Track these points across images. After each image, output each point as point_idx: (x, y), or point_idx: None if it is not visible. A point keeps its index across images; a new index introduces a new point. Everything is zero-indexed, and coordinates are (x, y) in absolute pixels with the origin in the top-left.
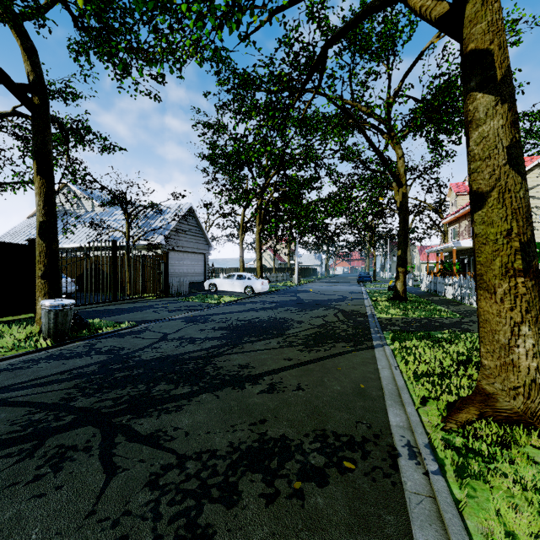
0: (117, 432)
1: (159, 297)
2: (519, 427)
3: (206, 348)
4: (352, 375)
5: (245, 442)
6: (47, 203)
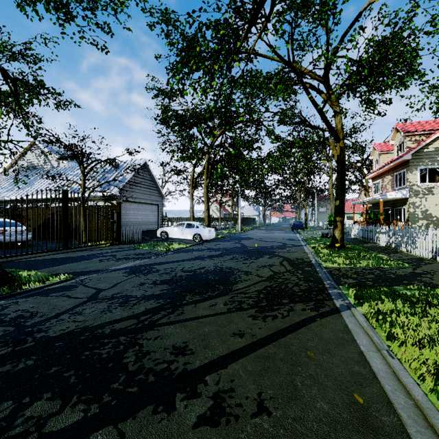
0: None
1: (113, 244)
2: None
3: (137, 314)
4: (333, 370)
5: None
6: None
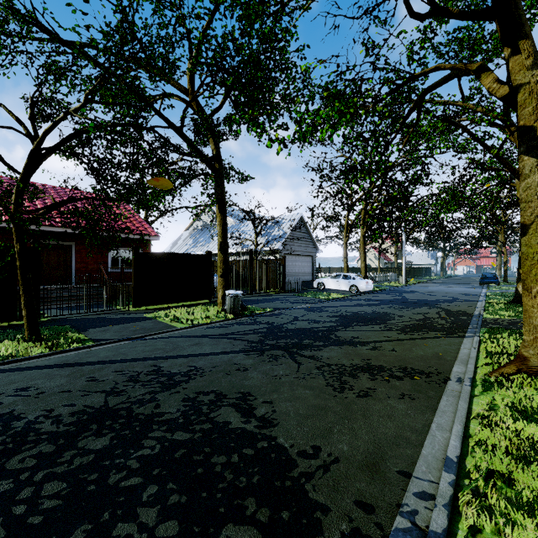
0: (294, 353)
1: (279, 292)
2: None
3: (327, 326)
4: (435, 349)
5: (359, 364)
6: (224, 230)
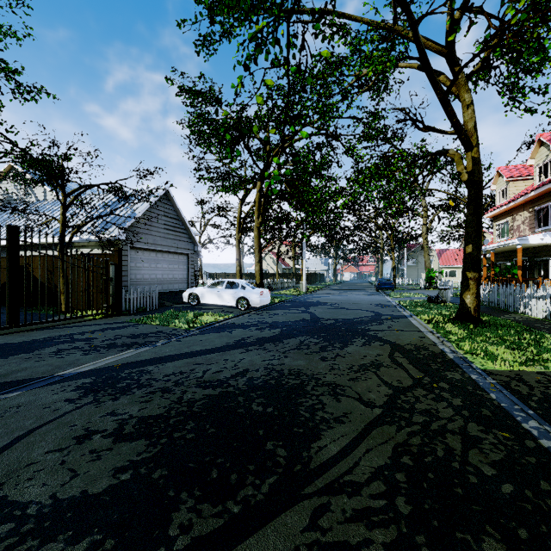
0: None
1: (108, 315)
2: None
3: None
4: None
5: None
6: None
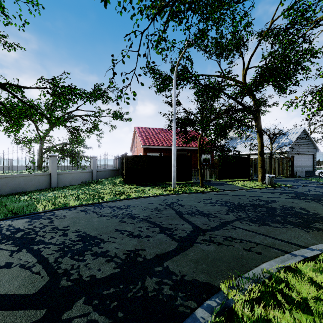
0: (317, 201)
1: (288, 177)
2: None
3: None
4: None
5: None
6: (261, 145)
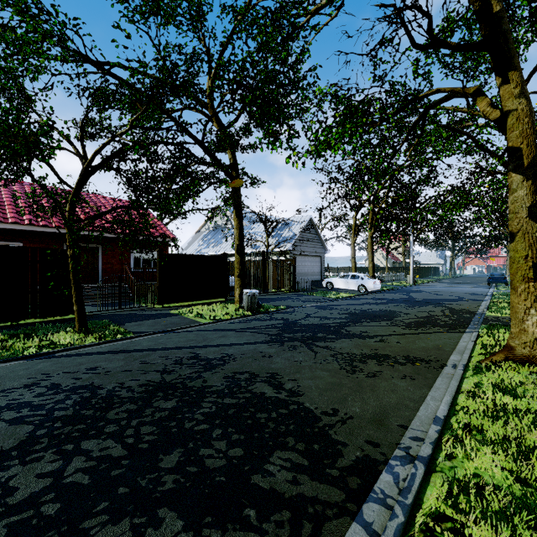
0: (310, 344)
1: (290, 291)
2: (528, 364)
3: (337, 322)
4: (436, 342)
5: (367, 353)
6: (240, 234)
